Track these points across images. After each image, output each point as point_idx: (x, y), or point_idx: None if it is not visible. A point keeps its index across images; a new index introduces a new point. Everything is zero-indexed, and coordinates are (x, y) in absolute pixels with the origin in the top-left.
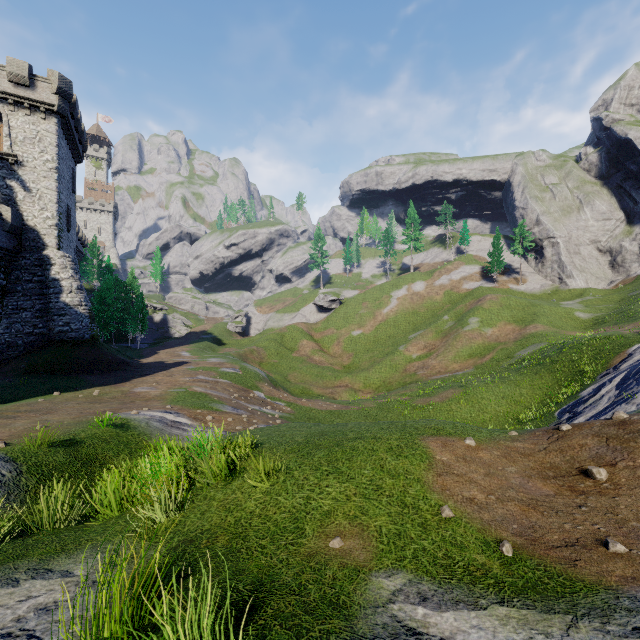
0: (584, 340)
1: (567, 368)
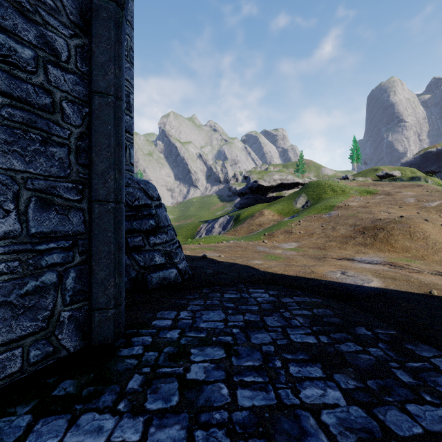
0: (185, 224)
1: (184, 234)
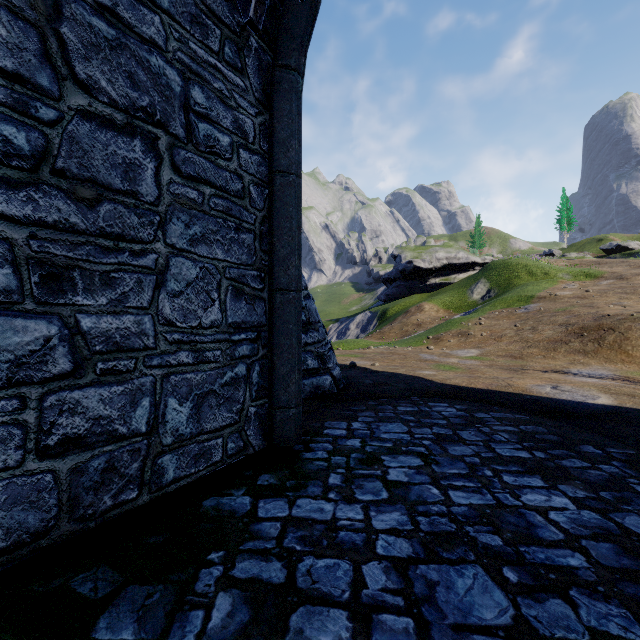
0: None
1: None
